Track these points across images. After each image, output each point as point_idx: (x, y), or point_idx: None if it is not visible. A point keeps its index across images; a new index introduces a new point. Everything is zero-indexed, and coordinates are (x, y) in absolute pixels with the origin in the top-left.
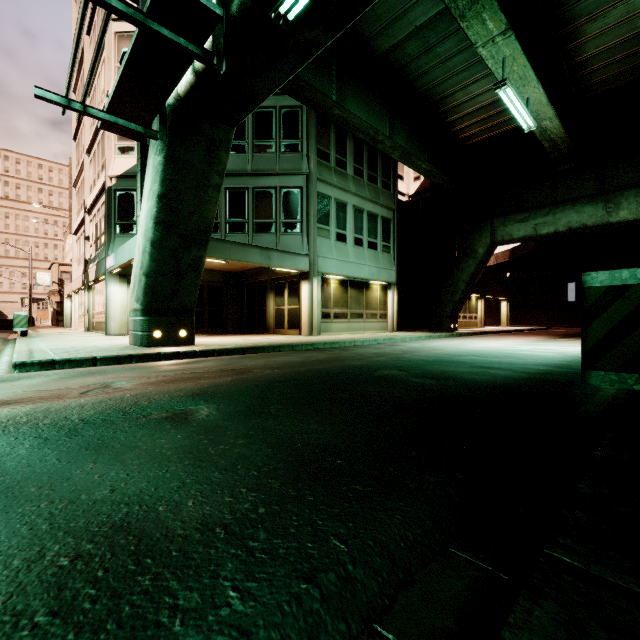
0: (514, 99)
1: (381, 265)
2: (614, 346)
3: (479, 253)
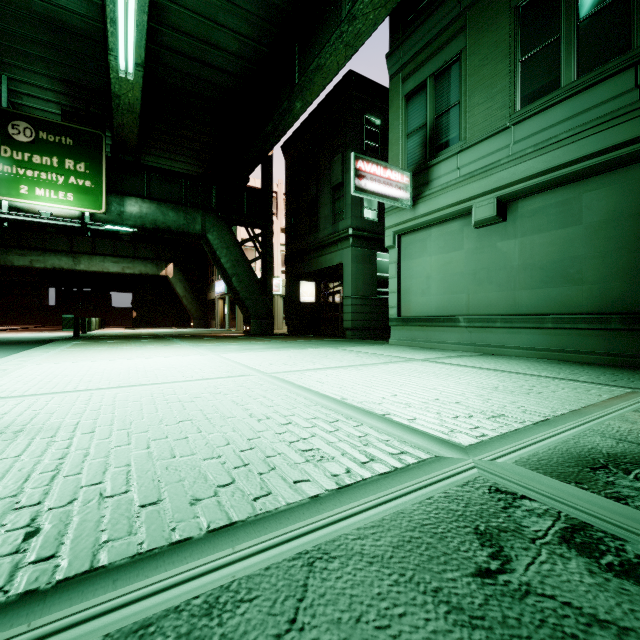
0: None
1: None
2: (67, 326)
3: None
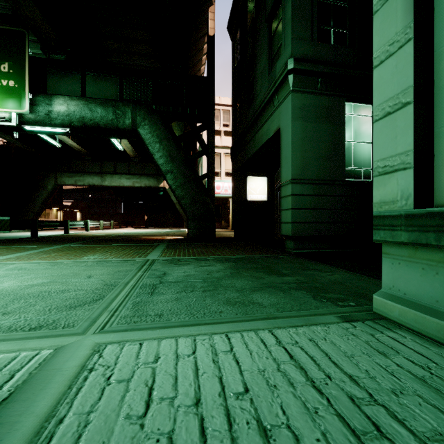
0: (46, 137)
1: None
2: (3, 227)
3: (49, 188)
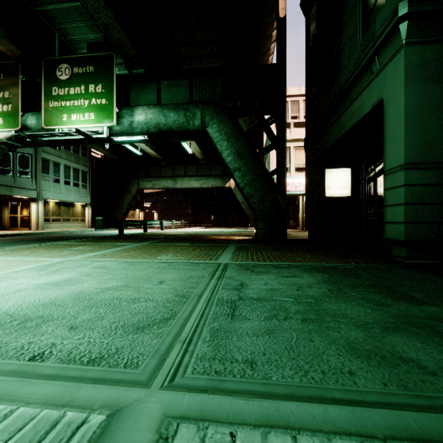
0: (130, 147)
1: (81, 195)
2: (98, 226)
3: (133, 192)
